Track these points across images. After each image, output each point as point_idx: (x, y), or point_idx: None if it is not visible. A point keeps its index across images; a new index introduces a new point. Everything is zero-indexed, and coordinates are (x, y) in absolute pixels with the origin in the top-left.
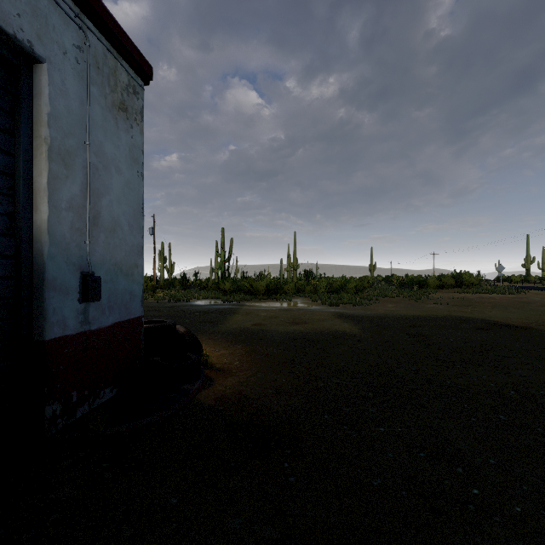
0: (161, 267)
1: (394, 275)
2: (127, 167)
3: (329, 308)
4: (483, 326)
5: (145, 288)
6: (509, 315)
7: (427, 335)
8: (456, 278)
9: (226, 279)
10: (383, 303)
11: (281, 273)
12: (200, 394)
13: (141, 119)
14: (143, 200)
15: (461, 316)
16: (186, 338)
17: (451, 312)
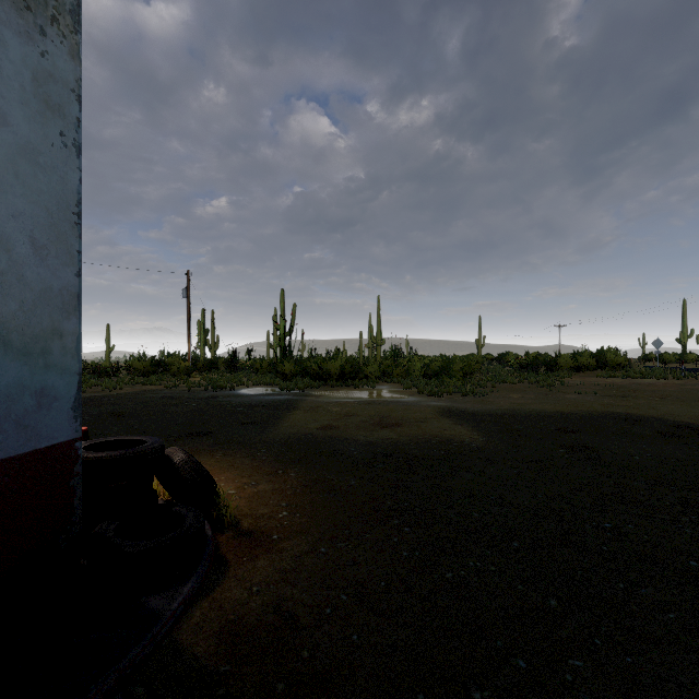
0: (201, 343)
1: (510, 353)
2: (26, 115)
3: (430, 400)
4: (670, 431)
5: (176, 370)
6: (696, 412)
7: (593, 447)
8: (596, 357)
9: (287, 359)
10: (503, 392)
11: (360, 351)
12: (188, 618)
13: (74, 28)
14: (79, 198)
15: (624, 413)
16: (183, 473)
17: (607, 406)
